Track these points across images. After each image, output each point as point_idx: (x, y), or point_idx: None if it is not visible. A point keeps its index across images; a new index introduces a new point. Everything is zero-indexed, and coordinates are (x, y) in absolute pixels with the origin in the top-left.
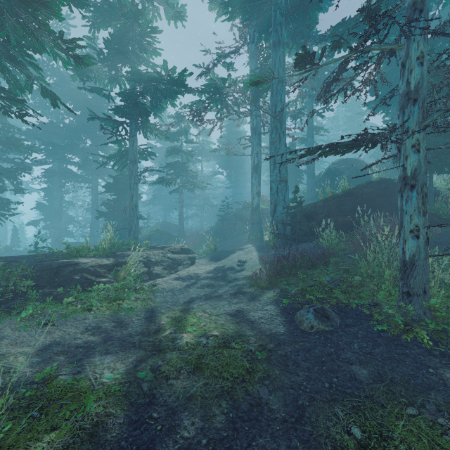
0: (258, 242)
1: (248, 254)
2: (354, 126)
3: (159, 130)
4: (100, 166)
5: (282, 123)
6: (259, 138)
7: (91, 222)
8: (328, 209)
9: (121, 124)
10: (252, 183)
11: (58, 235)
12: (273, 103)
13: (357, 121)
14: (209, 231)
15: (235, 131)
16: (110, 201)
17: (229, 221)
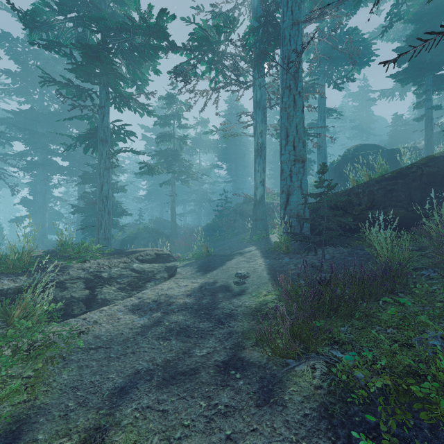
0: (263, 244)
1: (251, 262)
2: (362, 117)
3: (137, 100)
4: (86, 158)
5: (297, 80)
6: (263, 113)
7: (77, 219)
8: (369, 198)
9: (86, 91)
10: (255, 169)
11: (41, 233)
12: (285, 55)
13: (366, 111)
14: (206, 229)
15: (236, 121)
16: (89, 194)
17: (228, 217)
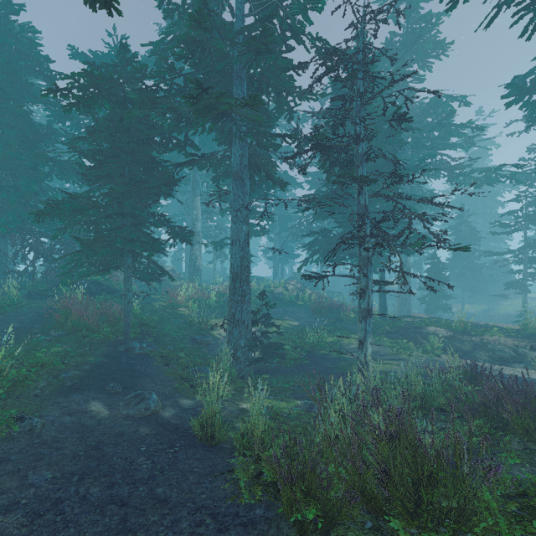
0: None
1: None
2: None
3: None
4: None
5: None
6: None
7: None
8: None
9: None
10: None
11: None
12: None
13: None
14: None
15: None
16: None
17: None
